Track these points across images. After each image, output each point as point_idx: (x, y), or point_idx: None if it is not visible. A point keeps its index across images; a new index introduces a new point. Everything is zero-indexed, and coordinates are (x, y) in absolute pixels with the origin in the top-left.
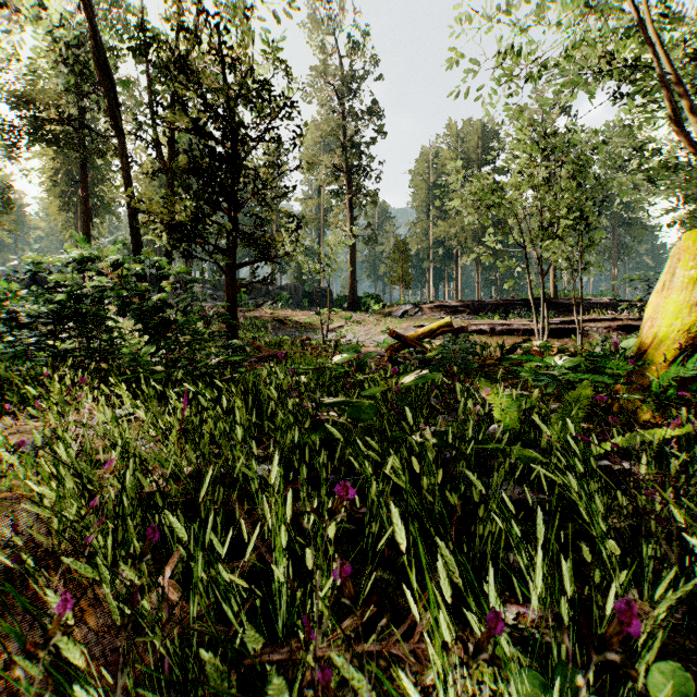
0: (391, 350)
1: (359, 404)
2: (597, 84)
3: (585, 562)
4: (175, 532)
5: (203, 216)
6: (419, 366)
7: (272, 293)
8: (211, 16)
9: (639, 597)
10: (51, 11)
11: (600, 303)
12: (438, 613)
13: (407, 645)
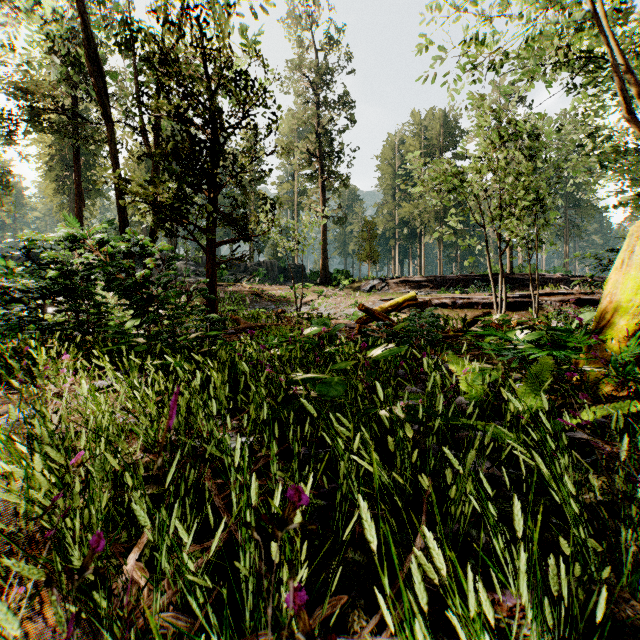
0: (360, 322)
1: (330, 379)
2: (551, 75)
3: (558, 542)
4: (140, 518)
5: (184, 197)
6: (387, 338)
7: (250, 269)
8: (192, 11)
9: (617, 582)
10: (45, 8)
11: (553, 278)
12: (415, 621)
13: (380, 638)
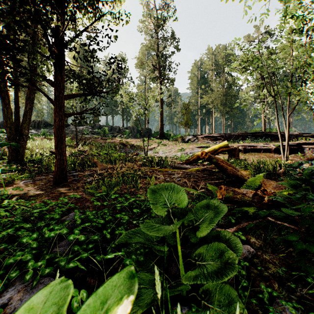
0: (187, 162)
1: None
2: None
3: None
4: None
5: (18, 39)
6: None
7: (122, 130)
8: None
9: None
10: None
11: (293, 134)
12: None
13: None
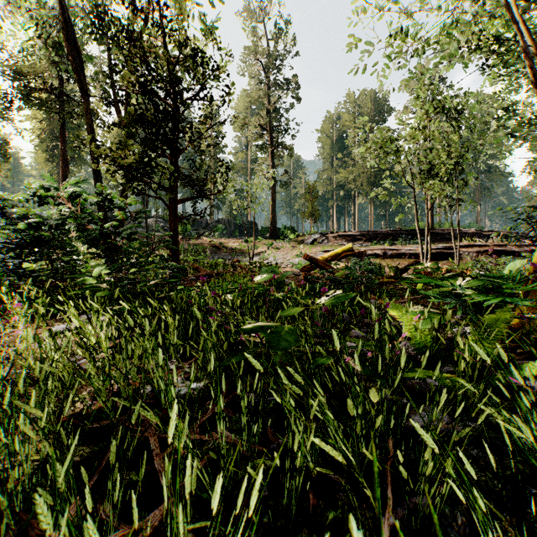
0: (304, 270)
1: (280, 329)
2: (469, 56)
3: None
4: (36, 521)
5: (149, 159)
6: (331, 285)
7: (211, 225)
8: None
9: None
10: None
11: (468, 233)
12: None
13: None
